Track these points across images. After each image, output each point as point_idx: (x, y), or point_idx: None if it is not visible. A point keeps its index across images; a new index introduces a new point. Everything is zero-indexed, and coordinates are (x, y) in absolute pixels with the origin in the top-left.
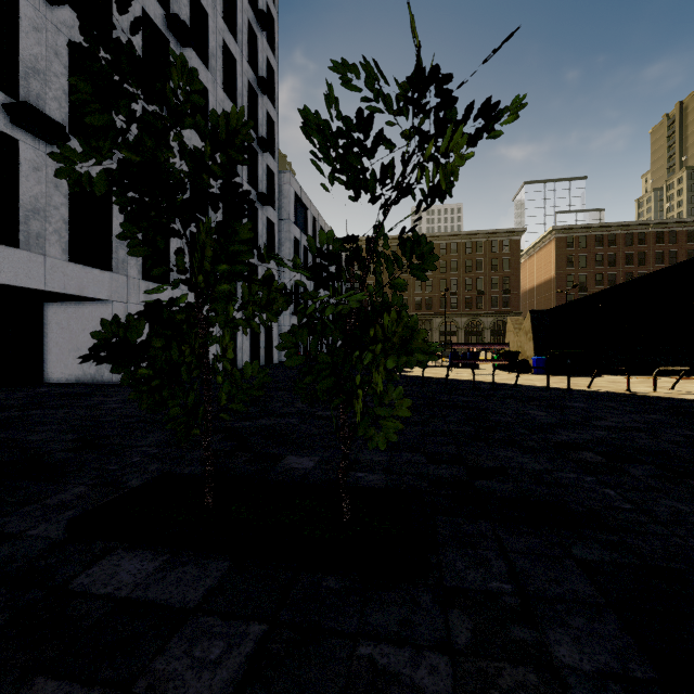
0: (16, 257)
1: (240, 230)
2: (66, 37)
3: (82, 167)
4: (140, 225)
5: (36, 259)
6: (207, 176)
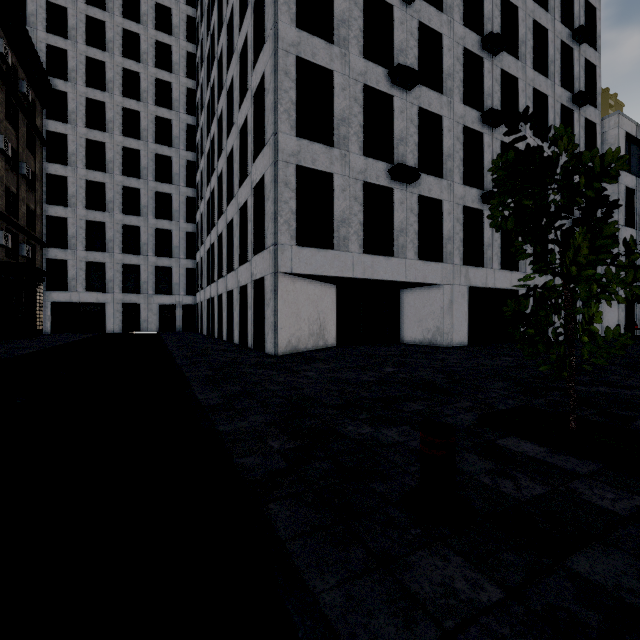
0: (392, 262)
1: (605, 228)
2: (416, 106)
3: (425, 191)
4: (526, 240)
5: (401, 262)
6: (580, 199)
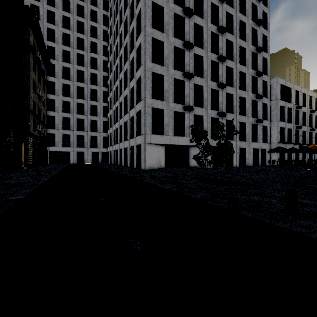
0: (184, 138)
1: (208, 143)
2: (193, 83)
3: (196, 113)
4: (197, 144)
5: (187, 138)
6: (203, 138)
